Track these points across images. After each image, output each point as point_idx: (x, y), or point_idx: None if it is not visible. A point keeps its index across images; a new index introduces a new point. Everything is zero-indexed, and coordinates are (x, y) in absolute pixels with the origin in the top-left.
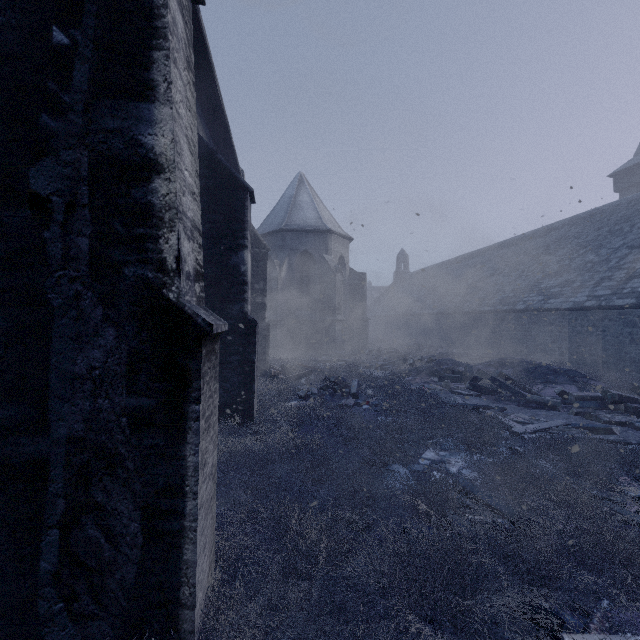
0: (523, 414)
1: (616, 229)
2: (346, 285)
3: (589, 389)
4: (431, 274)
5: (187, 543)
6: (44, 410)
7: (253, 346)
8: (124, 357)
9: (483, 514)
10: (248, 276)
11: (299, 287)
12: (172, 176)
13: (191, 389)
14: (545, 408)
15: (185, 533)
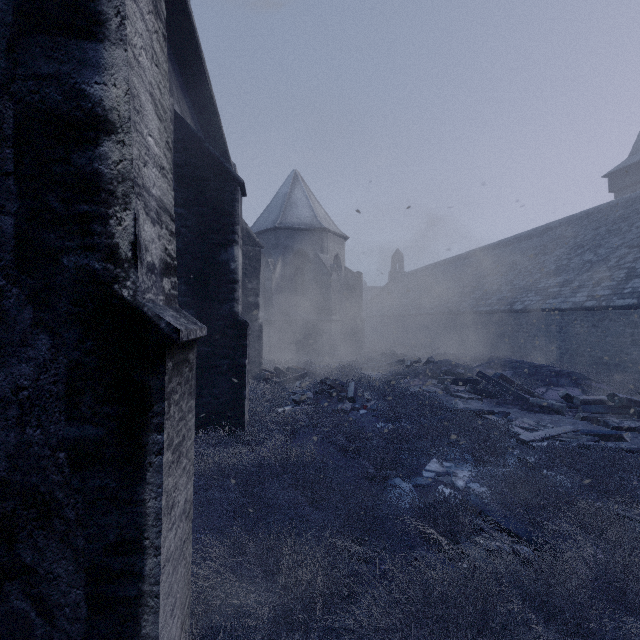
0: (528, 419)
1: (614, 228)
2: (342, 285)
3: (593, 392)
4: (427, 274)
5: (146, 613)
6: None
7: (244, 349)
8: (62, 373)
9: (499, 539)
10: (238, 274)
11: (294, 287)
12: (127, 138)
13: (152, 413)
14: (549, 412)
15: (144, 600)
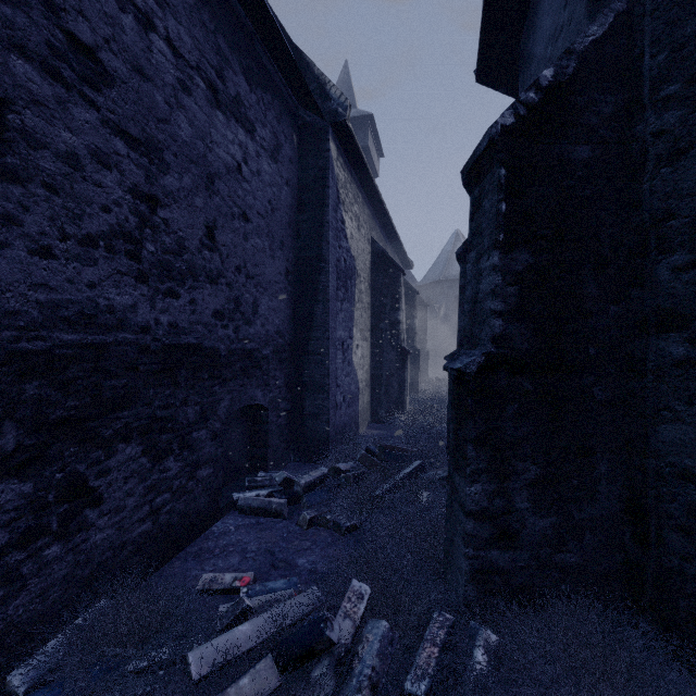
0: None
1: None
2: None
3: None
4: None
5: (405, 391)
6: (382, 366)
7: (418, 361)
8: (395, 357)
9: None
10: (416, 330)
11: (454, 323)
12: (403, 324)
13: (406, 363)
14: None
15: (405, 389)
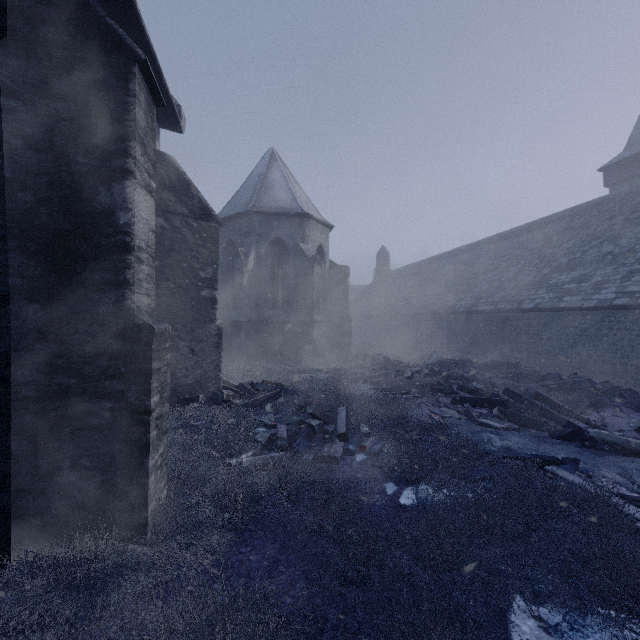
0: (606, 470)
1: (635, 217)
2: (326, 280)
3: None
4: (415, 271)
5: None
6: None
7: (145, 379)
8: None
9: None
10: (135, 234)
11: (270, 281)
12: None
13: None
14: (624, 453)
15: None
